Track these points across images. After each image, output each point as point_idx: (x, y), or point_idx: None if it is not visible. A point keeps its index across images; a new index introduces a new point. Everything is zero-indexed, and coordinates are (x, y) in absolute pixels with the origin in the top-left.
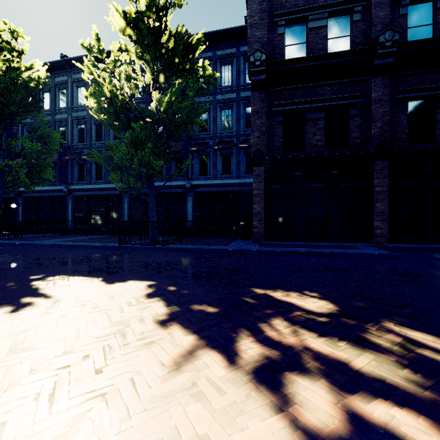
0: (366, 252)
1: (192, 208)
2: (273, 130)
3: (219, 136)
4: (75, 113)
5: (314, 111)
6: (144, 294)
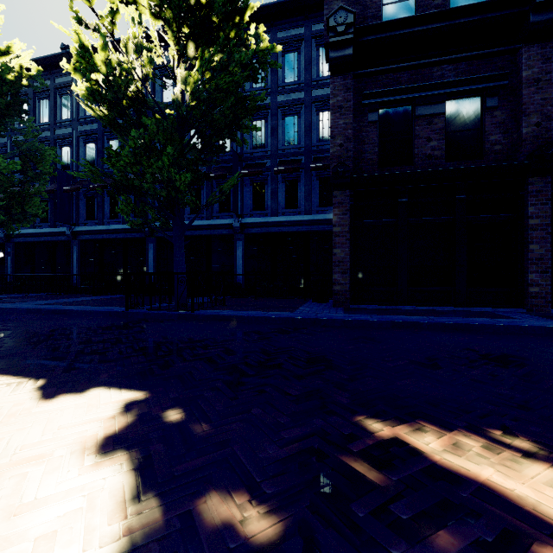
0: (531, 324)
1: (243, 257)
2: (364, 135)
3: (281, 154)
4: (82, 127)
5: (428, 102)
6: (96, 439)
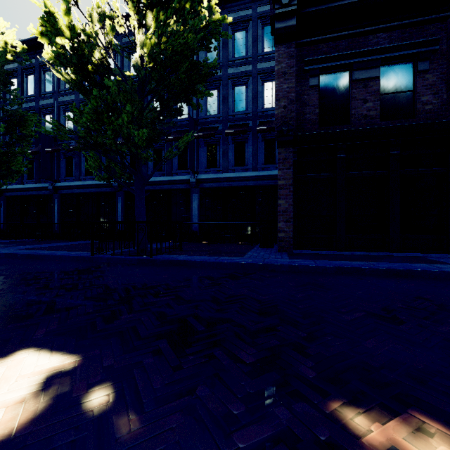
0: None
1: (198, 208)
2: (306, 98)
3: (231, 119)
4: (62, 98)
5: (365, 67)
6: None
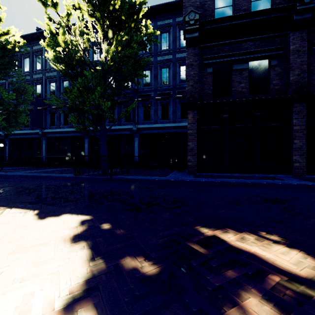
0: (292, 183)
1: (138, 146)
2: (205, 80)
3: (159, 89)
4: (48, 74)
5: (239, 62)
6: (69, 236)
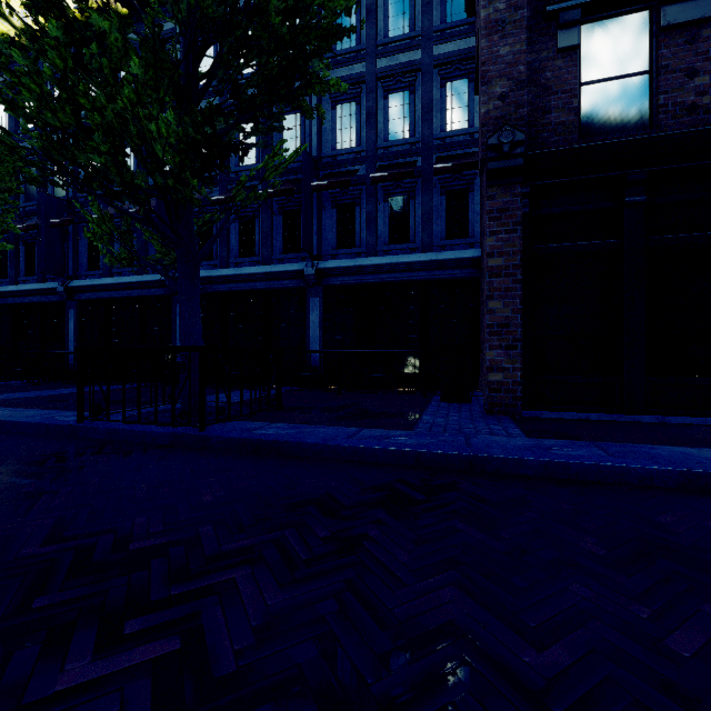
0: None
1: (320, 324)
2: (549, 77)
3: (382, 154)
4: None
5: None
6: None
